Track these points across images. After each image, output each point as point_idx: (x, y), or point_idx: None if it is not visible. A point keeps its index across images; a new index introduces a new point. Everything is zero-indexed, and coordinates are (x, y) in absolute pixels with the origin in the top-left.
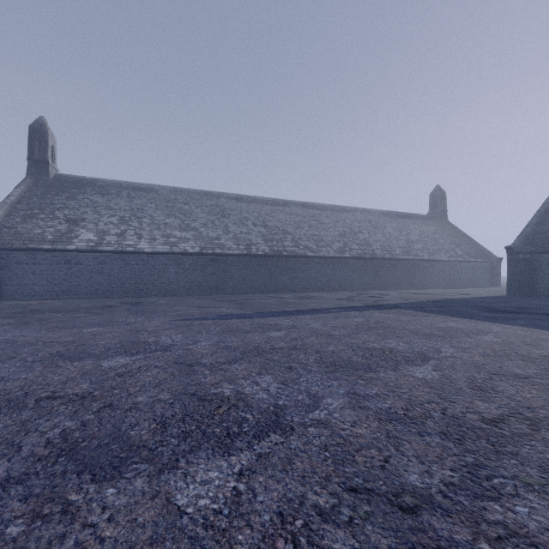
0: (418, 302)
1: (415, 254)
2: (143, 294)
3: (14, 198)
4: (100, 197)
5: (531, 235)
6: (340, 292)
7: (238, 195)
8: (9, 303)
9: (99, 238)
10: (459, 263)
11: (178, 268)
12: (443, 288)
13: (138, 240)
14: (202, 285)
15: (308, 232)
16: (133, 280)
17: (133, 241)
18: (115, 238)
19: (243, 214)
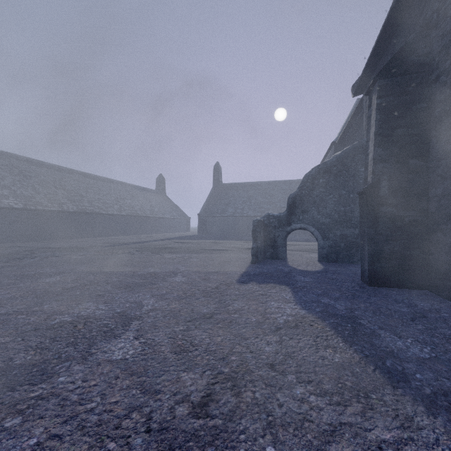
0: (174, 237)
1: (156, 214)
2: None
3: None
4: None
5: (205, 209)
6: (122, 236)
7: (28, 158)
8: None
9: None
10: (175, 220)
11: (4, 220)
12: (169, 233)
13: None
14: (26, 233)
15: (95, 196)
16: None
17: None
18: None
19: (41, 176)
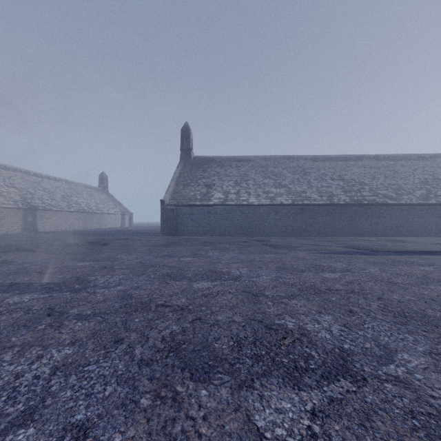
0: None
1: None
2: (253, 234)
3: (177, 174)
4: (220, 169)
5: None
6: (426, 237)
7: (314, 155)
8: (184, 237)
9: (225, 196)
10: None
11: (276, 215)
12: None
13: (248, 196)
14: (294, 228)
15: (384, 181)
16: (246, 225)
17: (245, 197)
18: (234, 195)
19: (320, 171)
